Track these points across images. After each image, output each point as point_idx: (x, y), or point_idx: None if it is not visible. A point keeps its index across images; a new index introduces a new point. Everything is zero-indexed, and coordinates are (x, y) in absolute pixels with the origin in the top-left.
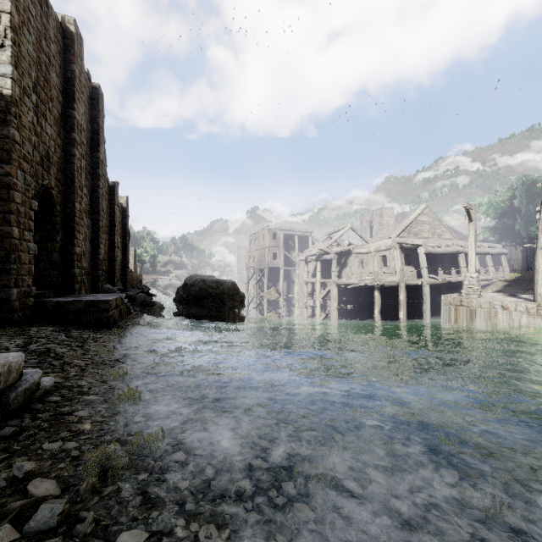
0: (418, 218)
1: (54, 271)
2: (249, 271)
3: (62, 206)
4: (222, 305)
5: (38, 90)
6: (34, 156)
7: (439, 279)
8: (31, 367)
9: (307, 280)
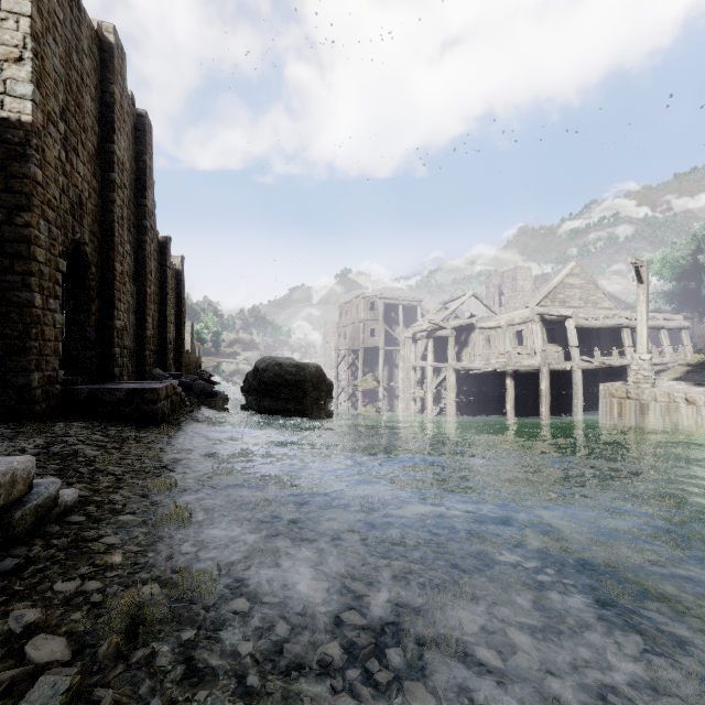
0: (566, 281)
1: (88, 351)
2: (338, 352)
3: (98, 267)
4: (303, 396)
5: (67, 117)
6: (62, 202)
7: (596, 363)
8: (51, 476)
9: (415, 364)
